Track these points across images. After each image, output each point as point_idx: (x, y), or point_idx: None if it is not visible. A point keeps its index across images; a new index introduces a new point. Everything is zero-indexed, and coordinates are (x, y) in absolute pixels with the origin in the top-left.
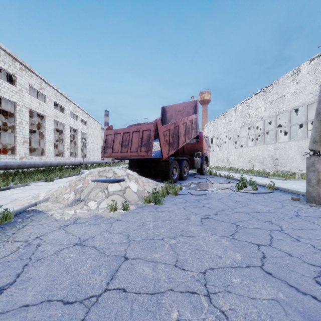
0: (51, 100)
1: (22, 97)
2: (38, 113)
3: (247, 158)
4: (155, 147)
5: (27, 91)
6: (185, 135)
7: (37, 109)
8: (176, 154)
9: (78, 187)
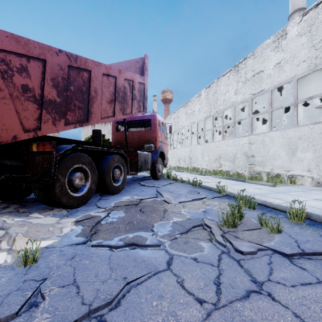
0: None
1: None
2: None
3: (213, 155)
4: None
5: None
6: (115, 102)
7: None
8: (95, 141)
9: None
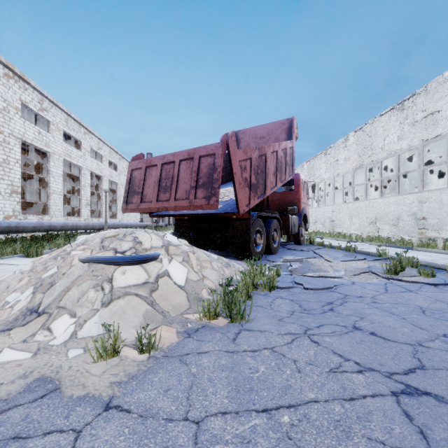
0: (60, 129)
1: (9, 121)
2: (37, 147)
3: (366, 217)
4: (223, 195)
5: (18, 111)
6: (276, 173)
7: (36, 141)
8: (260, 207)
9: (47, 276)
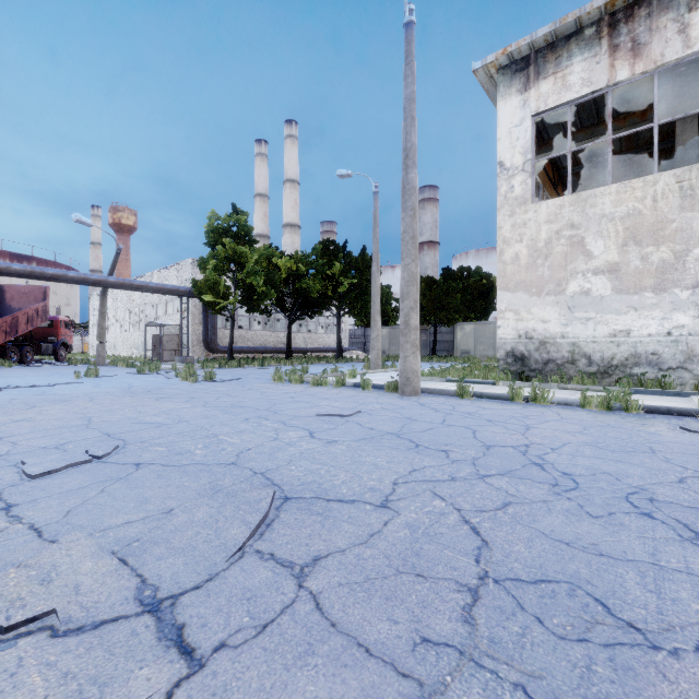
0: None
1: None
2: None
3: (129, 344)
4: None
5: None
6: (28, 323)
7: None
8: (17, 340)
9: None
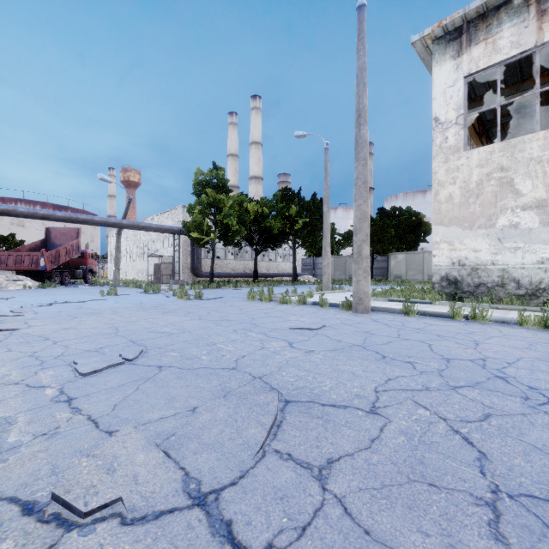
0: None
1: None
2: None
3: (136, 271)
4: (41, 263)
5: None
6: (66, 255)
7: None
8: (59, 268)
9: None
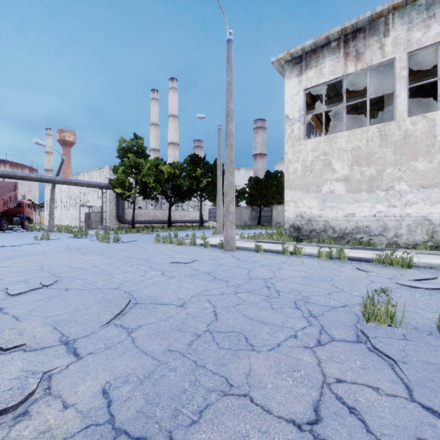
0: None
1: None
2: None
3: (70, 218)
4: None
5: None
6: (4, 205)
7: None
8: None
9: None
